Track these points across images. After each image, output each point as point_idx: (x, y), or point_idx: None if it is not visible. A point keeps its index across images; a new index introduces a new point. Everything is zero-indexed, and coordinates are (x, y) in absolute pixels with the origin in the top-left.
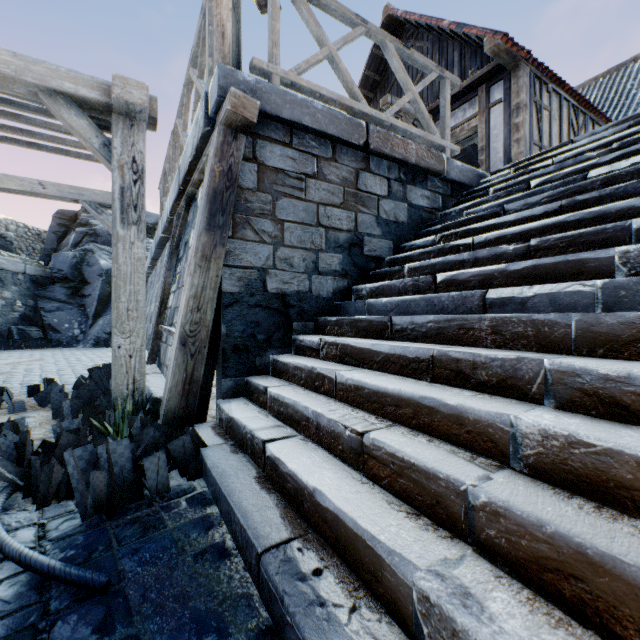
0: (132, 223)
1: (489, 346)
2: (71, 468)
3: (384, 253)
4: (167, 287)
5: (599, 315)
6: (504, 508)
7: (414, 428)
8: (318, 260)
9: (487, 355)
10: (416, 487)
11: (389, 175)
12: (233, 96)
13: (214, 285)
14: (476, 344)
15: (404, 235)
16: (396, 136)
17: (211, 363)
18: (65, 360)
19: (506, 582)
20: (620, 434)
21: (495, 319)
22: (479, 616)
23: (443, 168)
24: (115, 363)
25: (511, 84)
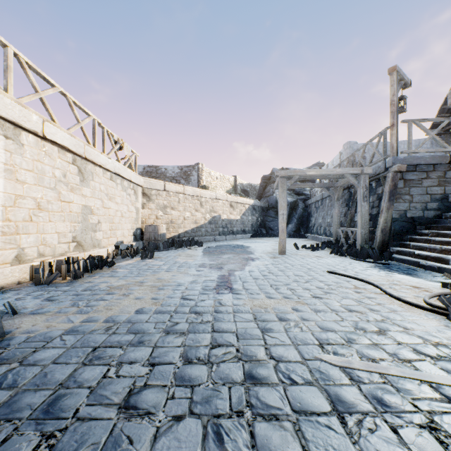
0: (365, 201)
1: None
2: (369, 252)
3: None
4: (352, 214)
5: None
6: None
7: None
8: (426, 206)
9: None
10: None
11: None
12: (397, 166)
13: (390, 216)
14: None
15: None
16: None
17: (388, 237)
18: (291, 241)
19: None
20: None
21: None
22: None
23: None
24: (361, 236)
25: None
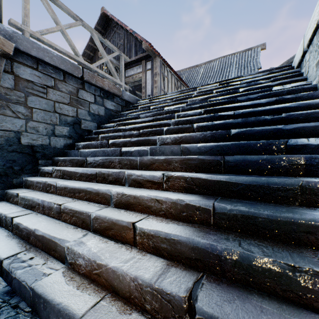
0: None
1: (118, 168)
2: None
3: (92, 128)
4: None
5: (143, 157)
6: (99, 216)
7: (85, 200)
8: (55, 129)
9: (112, 171)
10: (78, 219)
11: (95, 93)
12: None
13: None
14: (114, 168)
15: (103, 121)
16: (98, 76)
17: None
18: None
19: (96, 237)
20: (134, 190)
21: (120, 158)
22: (82, 246)
23: (121, 94)
24: None
25: (154, 64)
